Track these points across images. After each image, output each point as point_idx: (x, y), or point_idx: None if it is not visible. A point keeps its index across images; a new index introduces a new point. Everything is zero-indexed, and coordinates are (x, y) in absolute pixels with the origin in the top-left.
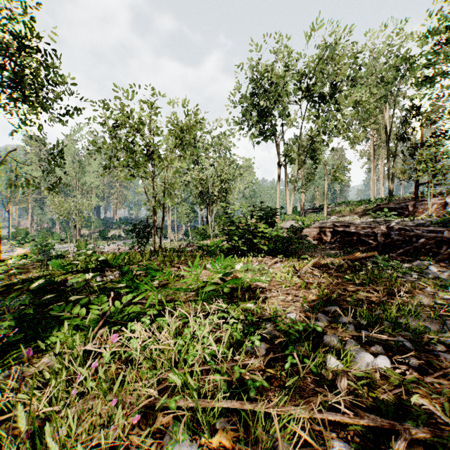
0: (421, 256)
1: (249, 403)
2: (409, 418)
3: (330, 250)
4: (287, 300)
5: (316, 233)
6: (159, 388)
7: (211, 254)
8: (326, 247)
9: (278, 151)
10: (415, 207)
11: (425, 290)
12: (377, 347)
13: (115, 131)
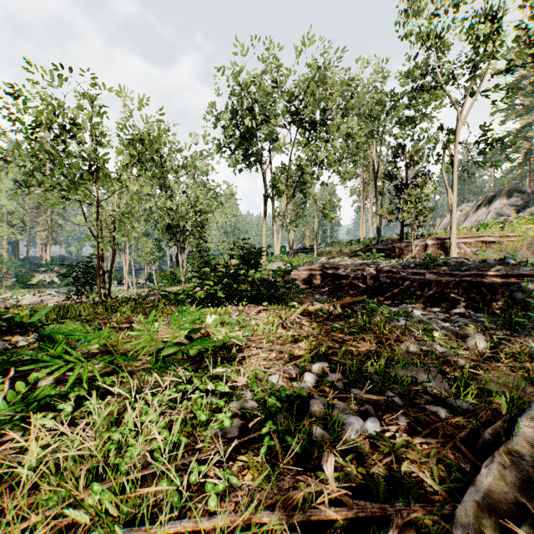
0: (407, 299)
1: (207, 518)
2: (400, 495)
3: (320, 295)
4: (270, 358)
5: (306, 276)
6: (68, 521)
7: (179, 305)
8: (316, 292)
9: (265, 181)
10: (401, 248)
11: (411, 335)
12: (367, 407)
13: (37, 133)
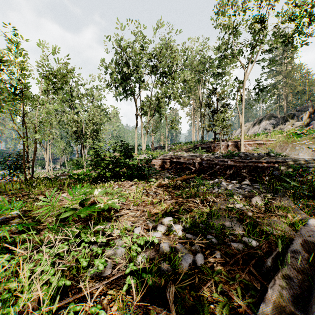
0: (218, 176)
1: None
2: (218, 311)
3: (169, 174)
4: (136, 215)
5: (161, 162)
6: None
7: (80, 181)
8: (166, 172)
9: (136, 105)
10: (214, 147)
11: (221, 197)
12: (196, 246)
13: None
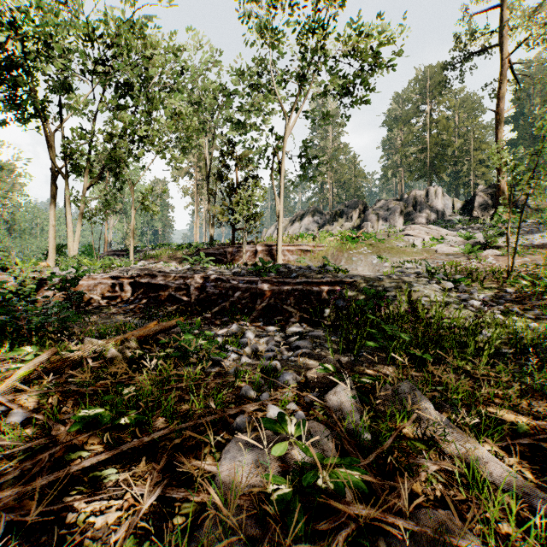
0: (238, 314)
1: None
2: None
3: (123, 316)
4: None
5: (107, 286)
6: None
7: None
8: (118, 311)
9: (51, 146)
10: (232, 253)
11: (244, 394)
12: None
13: None
